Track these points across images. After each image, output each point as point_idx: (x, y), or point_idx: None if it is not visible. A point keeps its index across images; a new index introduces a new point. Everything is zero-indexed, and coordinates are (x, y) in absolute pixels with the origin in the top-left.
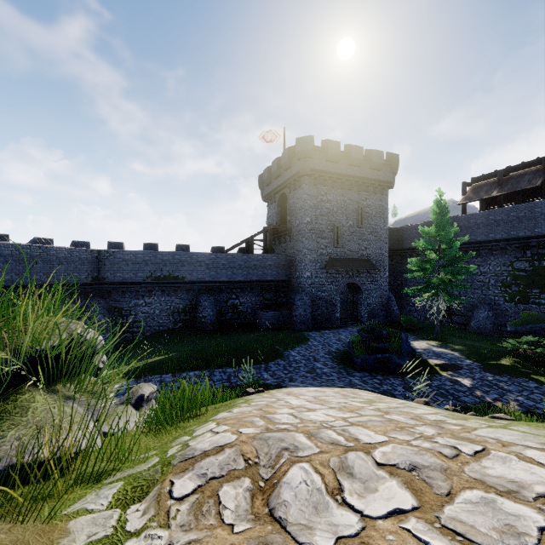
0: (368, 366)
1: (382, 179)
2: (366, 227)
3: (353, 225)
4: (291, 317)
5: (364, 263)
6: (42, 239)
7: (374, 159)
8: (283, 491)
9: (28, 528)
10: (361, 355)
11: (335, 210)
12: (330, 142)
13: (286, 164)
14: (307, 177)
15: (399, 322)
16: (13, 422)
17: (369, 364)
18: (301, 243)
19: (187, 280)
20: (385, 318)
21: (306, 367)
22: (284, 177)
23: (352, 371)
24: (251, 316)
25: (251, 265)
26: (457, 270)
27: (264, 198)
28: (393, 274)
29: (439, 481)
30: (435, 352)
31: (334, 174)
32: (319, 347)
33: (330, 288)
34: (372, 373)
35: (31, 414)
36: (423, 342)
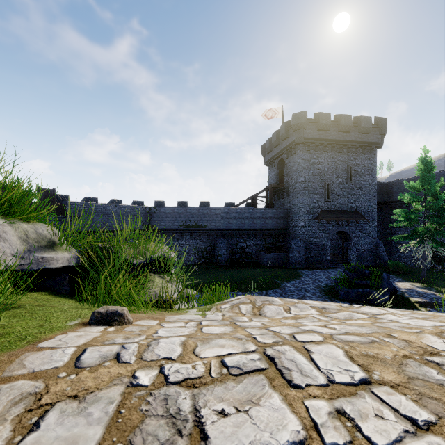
0: (350, 298)
1: (371, 141)
2: (355, 183)
3: (343, 182)
4: (288, 258)
5: (353, 214)
6: (115, 200)
7: (362, 124)
8: (265, 309)
9: (171, 313)
10: (344, 289)
11: (326, 170)
12: (321, 114)
13: (284, 135)
14: (301, 145)
15: (387, 266)
16: (151, 285)
17: (351, 296)
18: (296, 199)
19: (208, 228)
20: (373, 262)
21: (297, 295)
22: (282, 146)
23: (335, 300)
24: (255, 256)
25: (255, 216)
26: (443, 220)
27: (266, 163)
28: (383, 224)
29: (334, 311)
30: (418, 292)
31: (325, 140)
32: (310, 282)
33: (322, 235)
34: (353, 303)
35: (156, 283)
36: (408, 284)
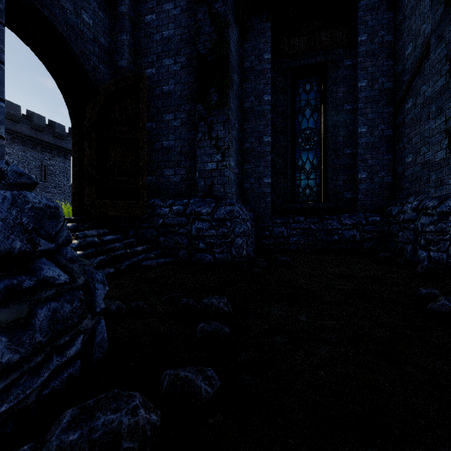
0: None
1: (65, 147)
2: (50, 182)
3: (37, 178)
4: None
5: None
6: None
7: (57, 130)
8: None
9: None
10: None
11: (16, 163)
12: (9, 103)
13: None
14: None
15: None
16: None
17: None
18: None
19: None
20: None
21: None
22: None
23: None
24: None
25: None
26: None
27: None
28: None
29: None
30: None
31: (14, 131)
32: None
33: None
34: None
35: None
36: None
